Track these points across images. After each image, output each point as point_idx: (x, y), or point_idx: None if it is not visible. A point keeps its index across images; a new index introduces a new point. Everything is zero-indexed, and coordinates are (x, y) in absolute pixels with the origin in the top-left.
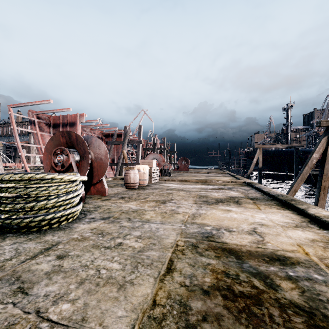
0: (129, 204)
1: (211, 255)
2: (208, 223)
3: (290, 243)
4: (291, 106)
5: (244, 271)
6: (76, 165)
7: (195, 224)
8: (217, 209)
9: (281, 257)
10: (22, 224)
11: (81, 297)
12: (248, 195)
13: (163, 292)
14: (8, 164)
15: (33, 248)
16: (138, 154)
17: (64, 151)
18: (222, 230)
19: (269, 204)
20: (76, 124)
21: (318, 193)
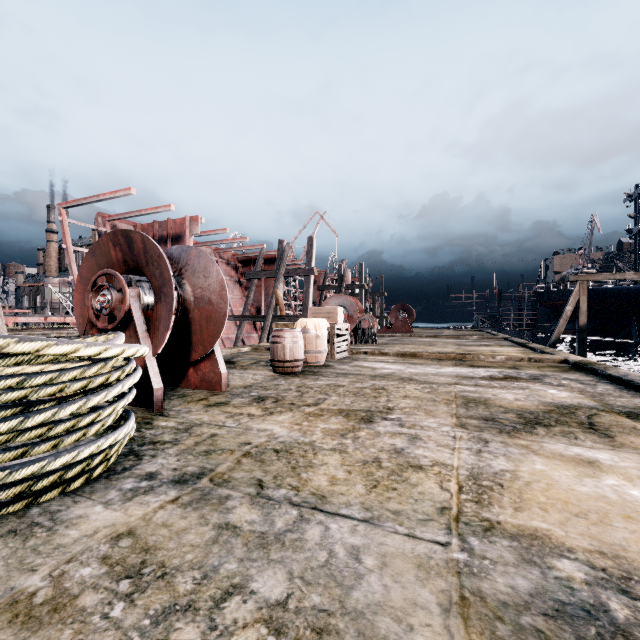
0: (271, 421)
1: None
2: (554, 532)
3: None
4: None
5: None
6: (146, 315)
7: (499, 535)
8: (546, 455)
9: None
10: None
11: None
12: (606, 399)
13: None
14: (70, 318)
15: None
16: (307, 297)
17: (113, 280)
18: None
19: None
20: (184, 237)
21: None
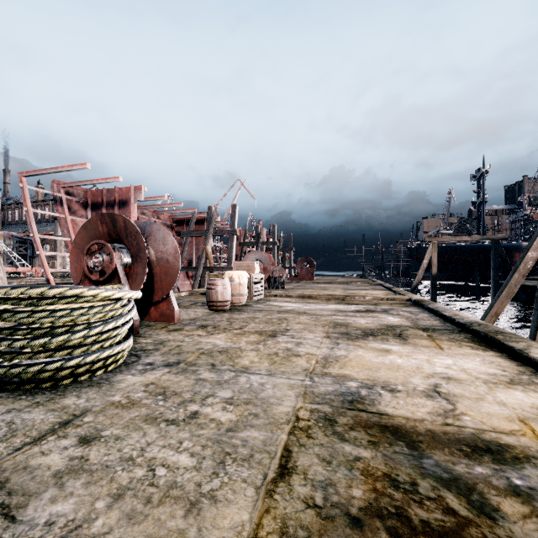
0: (213, 338)
1: (361, 439)
2: (353, 374)
3: (506, 416)
4: (485, 171)
5: (427, 474)
6: (125, 271)
7: (328, 376)
8: (366, 348)
9: (494, 446)
10: (26, 375)
11: (115, 529)
12: (418, 322)
13: (272, 521)
14: (21, 268)
15: (39, 420)
16: (231, 252)
17: (104, 247)
18: (377, 389)
19: (457, 339)
20: (129, 203)
21: (536, 318)
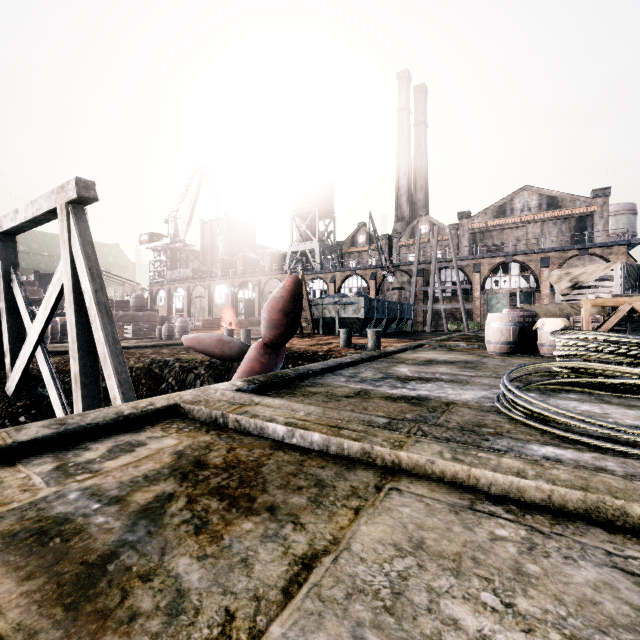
0: None
1: (154, 587)
2: None
3: None
4: None
5: (158, 525)
6: None
7: None
8: None
9: (21, 536)
10: None
11: (488, 541)
12: None
13: (340, 521)
14: None
15: None
16: None
17: None
18: None
19: None
20: None
21: None
